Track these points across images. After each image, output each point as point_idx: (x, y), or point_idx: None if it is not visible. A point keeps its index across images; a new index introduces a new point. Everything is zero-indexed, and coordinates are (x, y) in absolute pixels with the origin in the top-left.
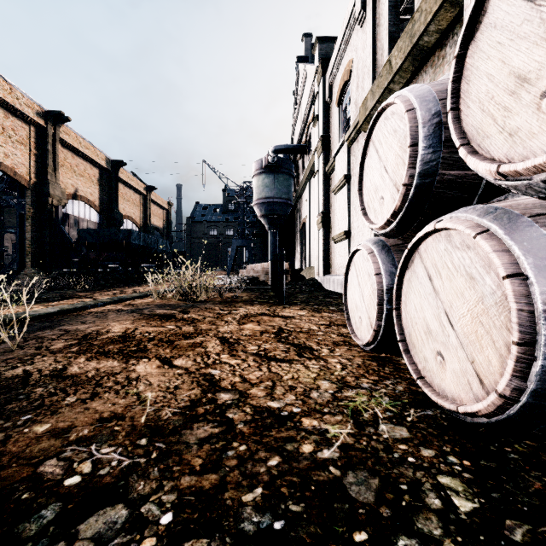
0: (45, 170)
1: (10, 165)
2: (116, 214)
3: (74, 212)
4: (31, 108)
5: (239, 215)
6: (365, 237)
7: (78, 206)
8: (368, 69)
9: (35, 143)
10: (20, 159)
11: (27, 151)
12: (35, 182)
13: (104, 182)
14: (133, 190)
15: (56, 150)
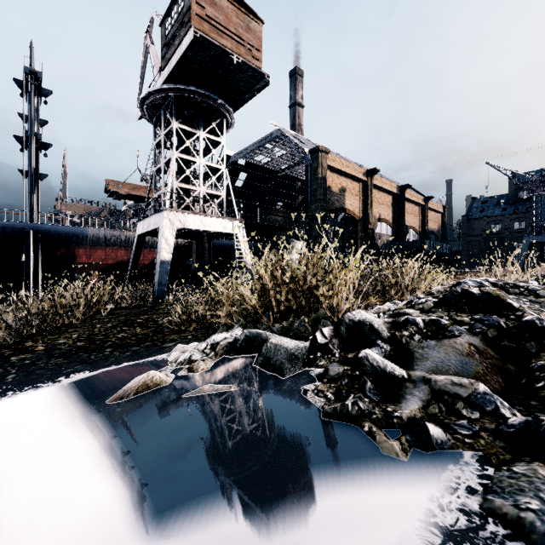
0: (366, 207)
1: (352, 210)
2: (403, 227)
3: (378, 230)
4: (361, 173)
5: (533, 210)
6: None
7: (380, 225)
8: None
9: (361, 193)
10: (356, 204)
11: (358, 199)
12: (361, 217)
13: (395, 204)
14: (413, 204)
15: (371, 193)
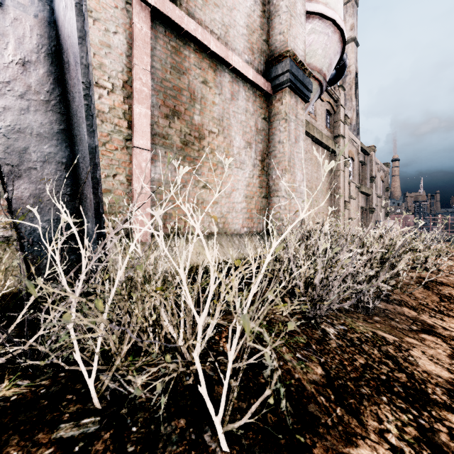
0: None
1: None
2: None
3: None
4: None
5: None
6: (358, 222)
7: None
8: (359, 174)
9: None
10: None
11: None
12: None
13: None
14: None
15: None
